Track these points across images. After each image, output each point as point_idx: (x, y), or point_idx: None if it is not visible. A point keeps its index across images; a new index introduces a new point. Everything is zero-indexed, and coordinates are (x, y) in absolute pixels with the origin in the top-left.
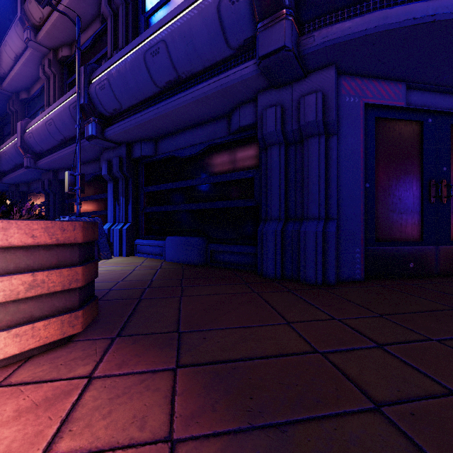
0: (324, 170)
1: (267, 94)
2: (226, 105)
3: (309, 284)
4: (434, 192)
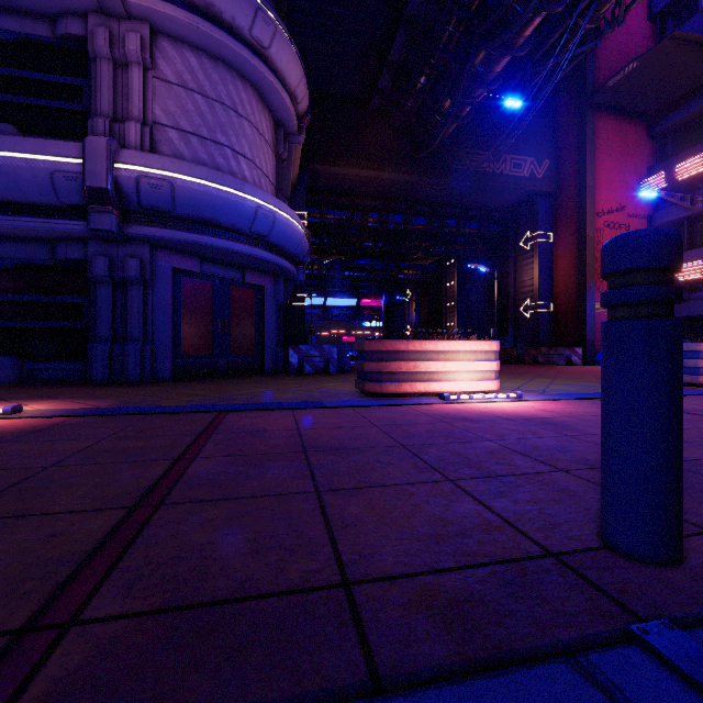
0: (143, 308)
1: (97, 243)
2: (52, 237)
3: (131, 384)
4: (220, 326)
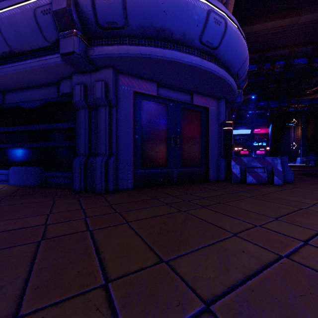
0: (108, 126)
1: (78, 76)
2: (53, 77)
3: (98, 193)
4: (173, 142)
